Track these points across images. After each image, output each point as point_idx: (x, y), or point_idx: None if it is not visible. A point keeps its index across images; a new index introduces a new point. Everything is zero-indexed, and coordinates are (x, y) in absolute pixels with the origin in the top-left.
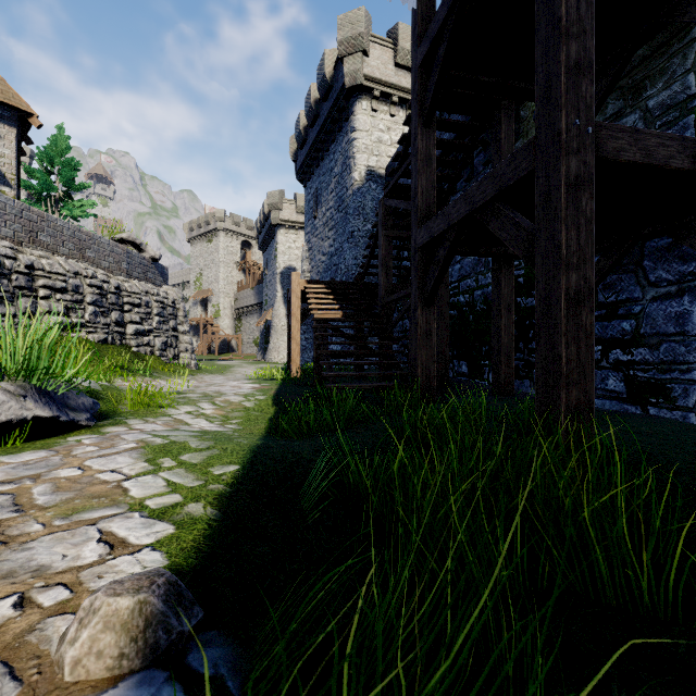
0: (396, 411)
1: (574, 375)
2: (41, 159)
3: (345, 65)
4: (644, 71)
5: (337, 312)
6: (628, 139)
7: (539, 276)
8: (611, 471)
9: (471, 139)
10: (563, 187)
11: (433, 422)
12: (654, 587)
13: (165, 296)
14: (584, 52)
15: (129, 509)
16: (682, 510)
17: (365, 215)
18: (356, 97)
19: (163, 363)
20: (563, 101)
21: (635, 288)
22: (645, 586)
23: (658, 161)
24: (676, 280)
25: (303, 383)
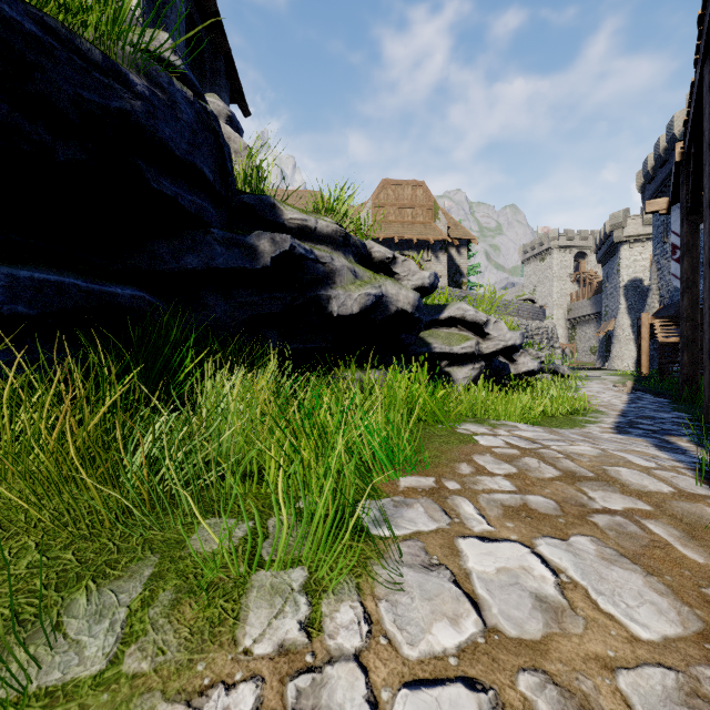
0: None
1: None
2: None
3: None
4: None
5: (675, 338)
6: None
7: None
8: None
9: None
10: None
11: None
12: None
13: (548, 327)
14: None
15: None
16: None
17: None
18: None
19: None
20: None
21: None
22: None
23: None
24: None
25: (651, 377)
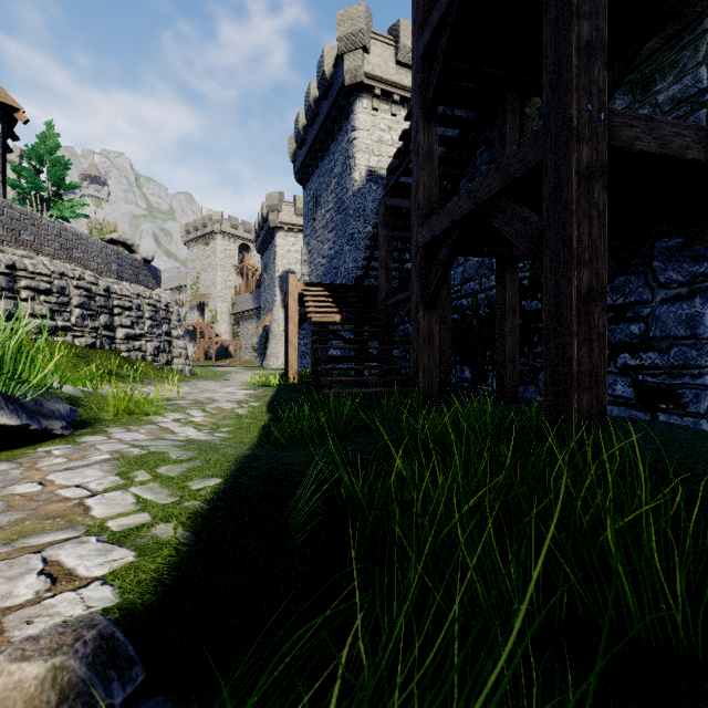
0: (396, 418)
1: (586, 379)
2: (30, 157)
3: (345, 62)
4: (653, 64)
5: (336, 315)
6: (642, 128)
7: (549, 274)
8: (635, 485)
9: (474, 136)
10: (575, 177)
11: (435, 430)
12: (690, 622)
13: (158, 299)
14: (596, 33)
15: (86, 532)
16: (707, 526)
17: (366, 217)
18: (356, 95)
19: (155, 369)
20: (575, 85)
21: (644, 290)
22: (680, 620)
23: (674, 151)
24: (687, 281)
25: (301, 389)
